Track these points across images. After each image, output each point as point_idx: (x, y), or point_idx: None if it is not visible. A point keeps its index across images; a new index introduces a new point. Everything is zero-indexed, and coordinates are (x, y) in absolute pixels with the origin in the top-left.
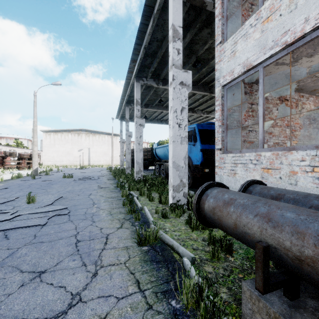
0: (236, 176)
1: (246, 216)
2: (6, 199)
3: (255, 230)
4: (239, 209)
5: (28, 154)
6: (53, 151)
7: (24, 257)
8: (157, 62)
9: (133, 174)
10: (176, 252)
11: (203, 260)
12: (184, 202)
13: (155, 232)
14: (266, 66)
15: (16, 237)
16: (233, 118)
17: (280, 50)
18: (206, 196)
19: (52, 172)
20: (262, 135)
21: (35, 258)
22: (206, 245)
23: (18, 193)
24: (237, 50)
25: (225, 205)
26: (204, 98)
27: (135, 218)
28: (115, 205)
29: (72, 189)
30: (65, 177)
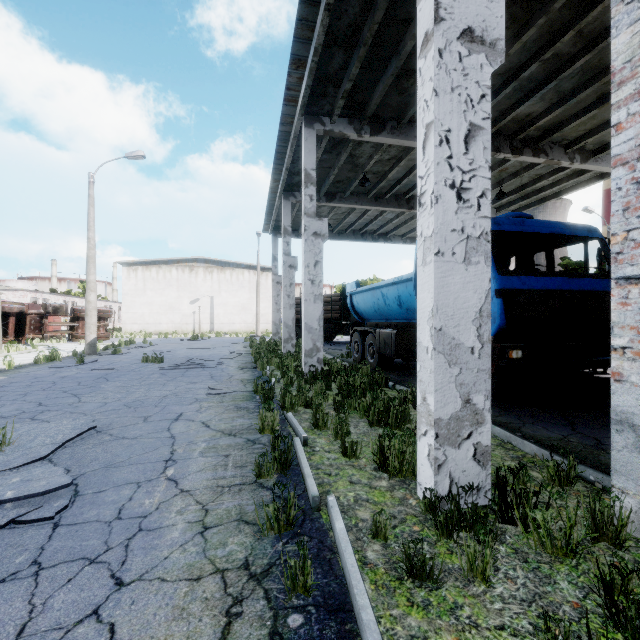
0: None
1: None
2: None
3: None
4: None
5: None
6: (141, 303)
7: None
8: (360, 60)
9: (300, 355)
10: None
11: None
12: (478, 480)
13: None
14: None
15: None
16: None
17: None
18: None
19: (130, 348)
20: None
21: None
22: None
23: (6, 406)
24: None
25: None
26: None
27: (291, 581)
28: (232, 472)
29: (143, 396)
30: (146, 360)
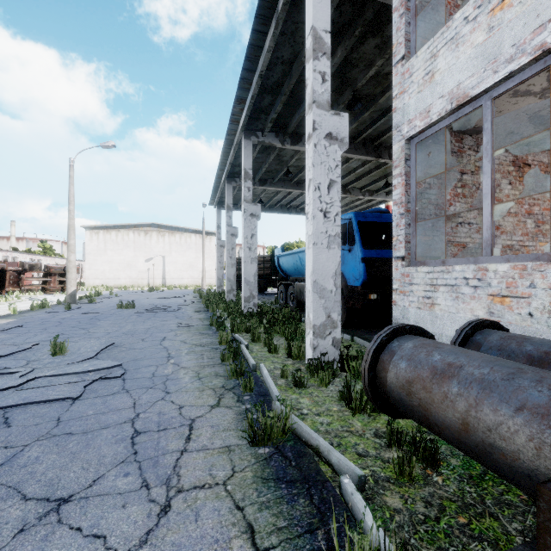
0: (435, 310)
1: (494, 407)
2: (17, 346)
3: (520, 443)
4: (473, 390)
5: (60, 266)
6: (102, 261)
7: (33, 467)
8: (282, 102)
9: (240, 302)
10: (324, 462)
11: (381, 480)
12: (334, 355)
13: (283, 417)
14: (497, 97)
15: (23, 422)
16: (426, 199)
17: (530, 63)
18: (389, 355)
19: (101, 298)
20: (489, 231)
21: (53, 469)
22: (383, 447)
23: (39, 335)
24: (436, 69)
25: (437, 378)
26: (365, 167)
27: (244, 386)
28: (207, 360)
29: (132, 328)
30: (121, 306)
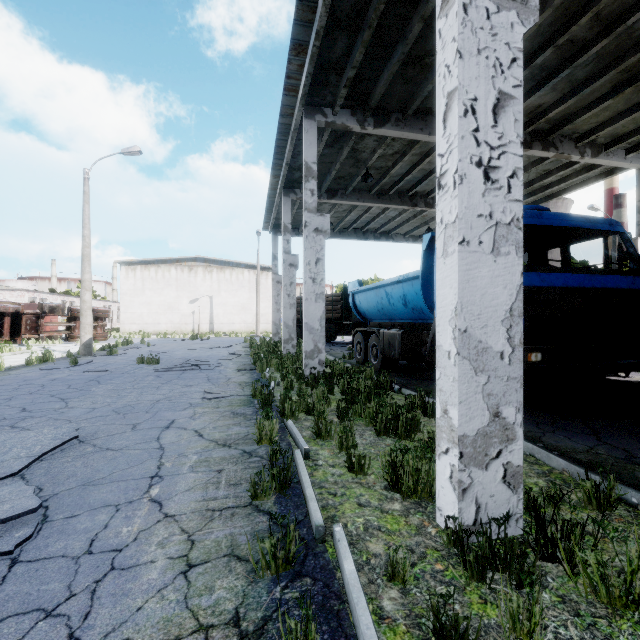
0: None
1: None
2: None
3: None
4: None
5: None
6: (140, 303)
7: None
8: (364, 44)
9: (301, 356)
10: None
11: None
12: (508, 506)
13: None
14: None
15: None
16: None
17: None
18: None
19: (127, 348)
20: None
21: None
22: None
23: None
24: None
25: None
26: None
27: None
28: (224, 492)
29: (134, 400)
30: (142, 361)
